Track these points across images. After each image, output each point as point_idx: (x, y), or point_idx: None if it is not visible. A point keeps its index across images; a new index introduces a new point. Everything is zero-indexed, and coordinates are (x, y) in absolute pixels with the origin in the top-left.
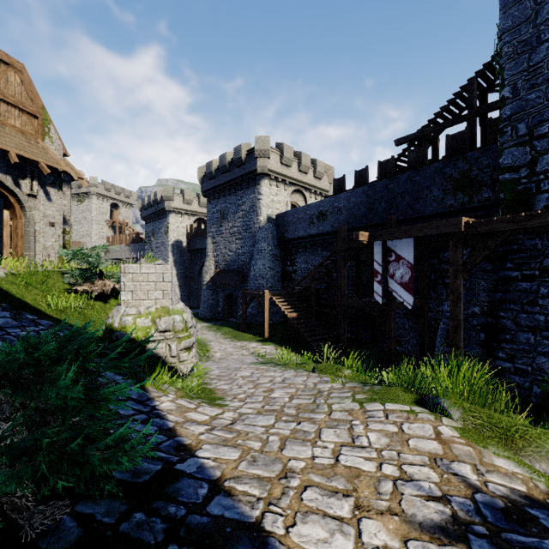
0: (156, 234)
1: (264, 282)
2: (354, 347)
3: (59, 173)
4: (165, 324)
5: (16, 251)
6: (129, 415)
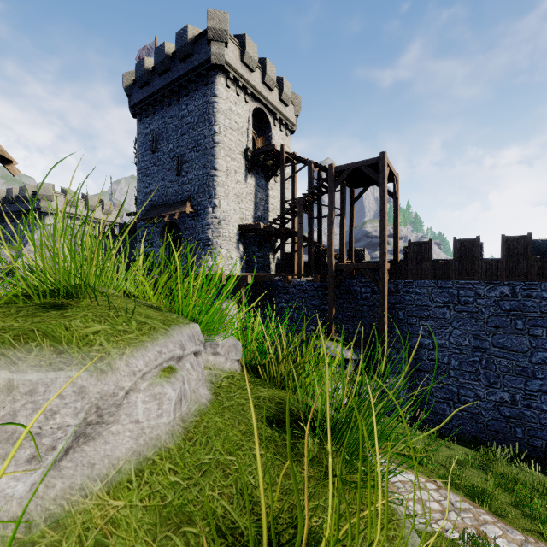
0: None
1: None
2: None
3: None
4: None
5: None
6: None
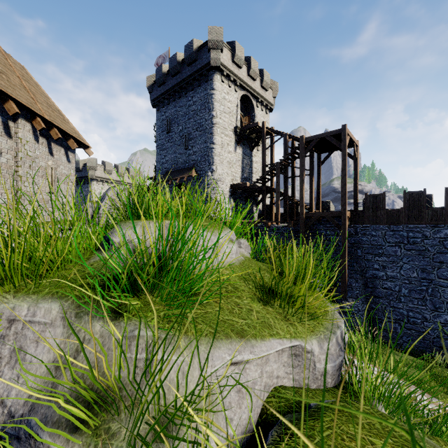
0: None
1: None
2: None
3: None
4: None
5: None
6: None
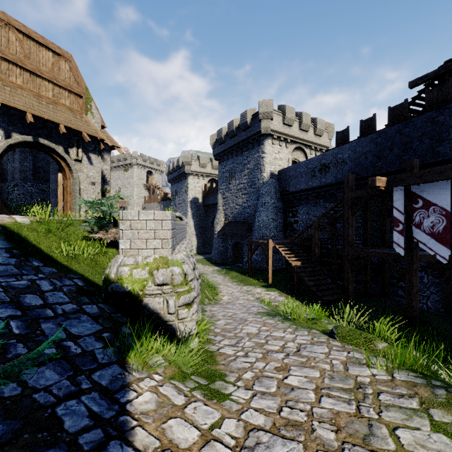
0: (178, 193)
1: (267, 232)
2: (363, 299)
3: (98, 142)
4: (163, 277)
5: (66, 206)
6: (74, 433)
